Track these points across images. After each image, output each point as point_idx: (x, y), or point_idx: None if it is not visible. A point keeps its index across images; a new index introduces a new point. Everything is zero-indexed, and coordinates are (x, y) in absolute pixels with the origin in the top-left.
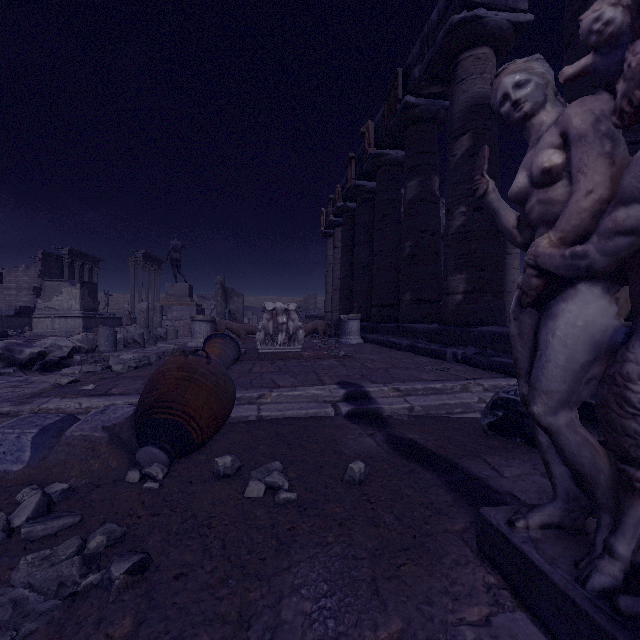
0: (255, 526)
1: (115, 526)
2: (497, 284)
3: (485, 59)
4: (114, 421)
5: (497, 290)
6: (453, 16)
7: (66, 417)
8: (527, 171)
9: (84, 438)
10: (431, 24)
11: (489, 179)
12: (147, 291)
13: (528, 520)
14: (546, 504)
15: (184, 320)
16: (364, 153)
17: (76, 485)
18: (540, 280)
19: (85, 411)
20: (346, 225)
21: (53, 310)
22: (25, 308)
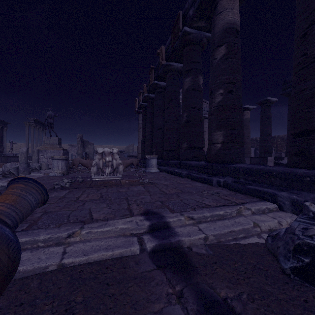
0: None
1: None
2: (241, 137)
3: (234, 0)
4: None
5: (241, 141)
6: None
7: None
8: None
9: None
10: None
11: None
12: (37, 141)
13: None
14: None
15: None
16: (159, 65)
17: None
18: None
19: None
20: (149, 106)
21: None
22: None
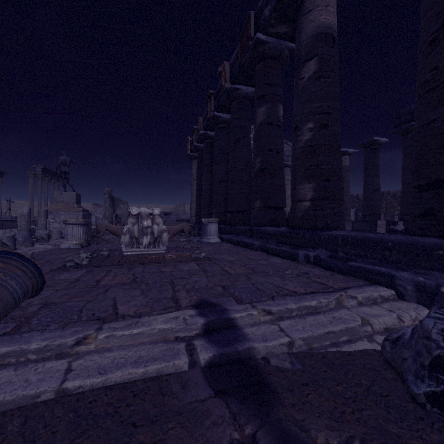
0: None
1: None
2: (339, 192)
3: None
4: None
5: (339, 198)
6: None
7: None
8: None
9: None
10: None
11: None
12: (46, 199)
13: None
14: None
15: None
16: (221, 89)
17: None
18: None
19: None
20: (206, 149)
21: None
22: None
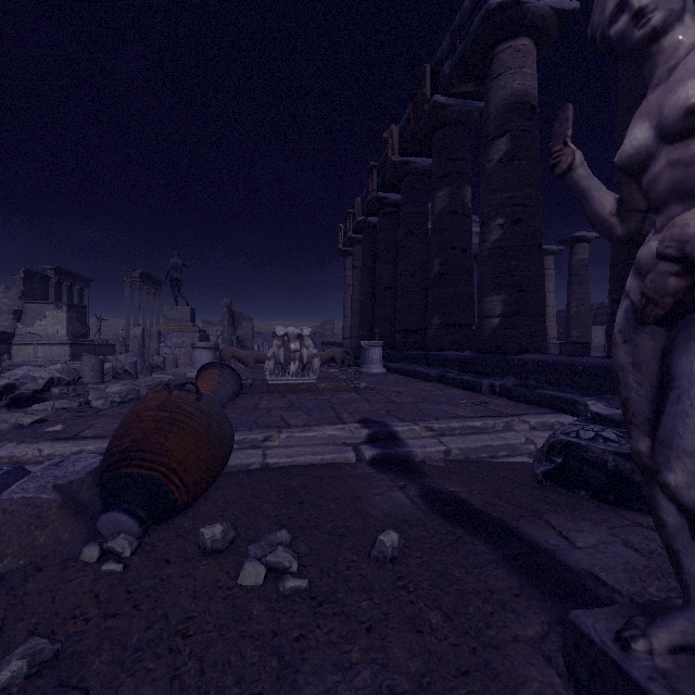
0: (249, 634)
1: (44, 642)
2: (539, 306)
3: (525, 51)
4: (71, 477)
5: (539, 313)
6: (490, 1)
7: (11, 471)
8: (651, 120)
9: (26, 502)
10: (463, 13)
11: (575, 149)
12: (145, 315)
13: (651, 640)
14: (674, 614)
15: (185, 347)
16: (387, 161)
17: (10, 568)
18: (683, 280)
19: (46, 459)
20: (367, 242)
21: (36, 336)
22: (4, 334)
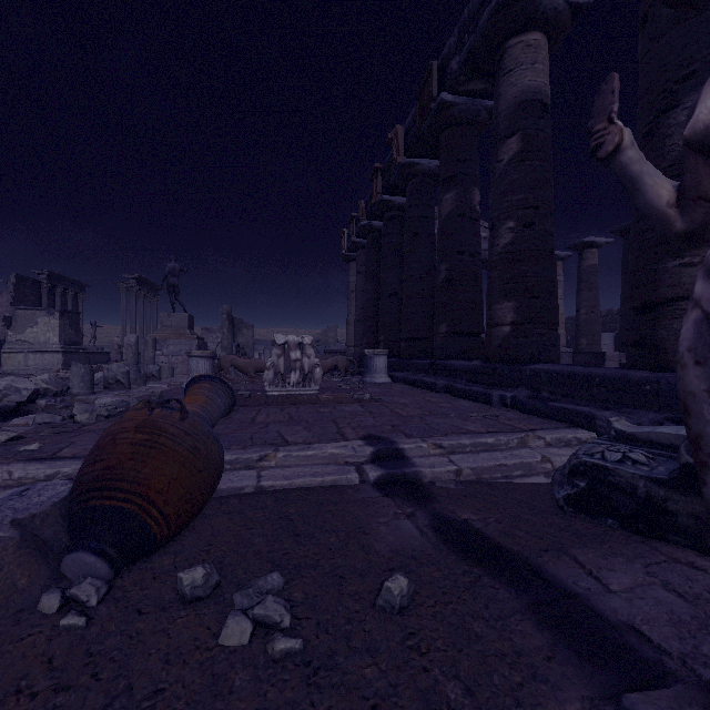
0: None
1: None
2: (551, 314)
3: (537, 46)
4: (33, 510)
5: (551, 321)
6: None
7: None
8: None
9: None
10: (472, 6)
11: (623, 126)
12: (142, 322)
13: None
14: None
15: (183, 355)
16: (392, 163)
17: None
18: None
19: (17, 483)
20: (371, 247)
21: (27, 344)
22: None
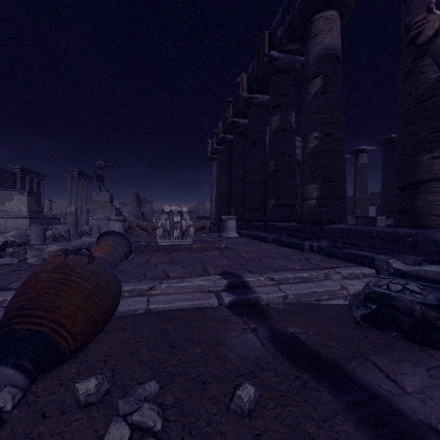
0: None
1: None
2: (342, 192)
3: (333, 19)
4: None
5: (342, 196)
6: None
7: None
8: None
9: None
10: None
11: None
12: (81, 199)
13: None
14: None
15: (106, 220)
16: (239, 97)
17: None
18: None
19: None
20: (226, 151)
21: (6, 212)
22: None
